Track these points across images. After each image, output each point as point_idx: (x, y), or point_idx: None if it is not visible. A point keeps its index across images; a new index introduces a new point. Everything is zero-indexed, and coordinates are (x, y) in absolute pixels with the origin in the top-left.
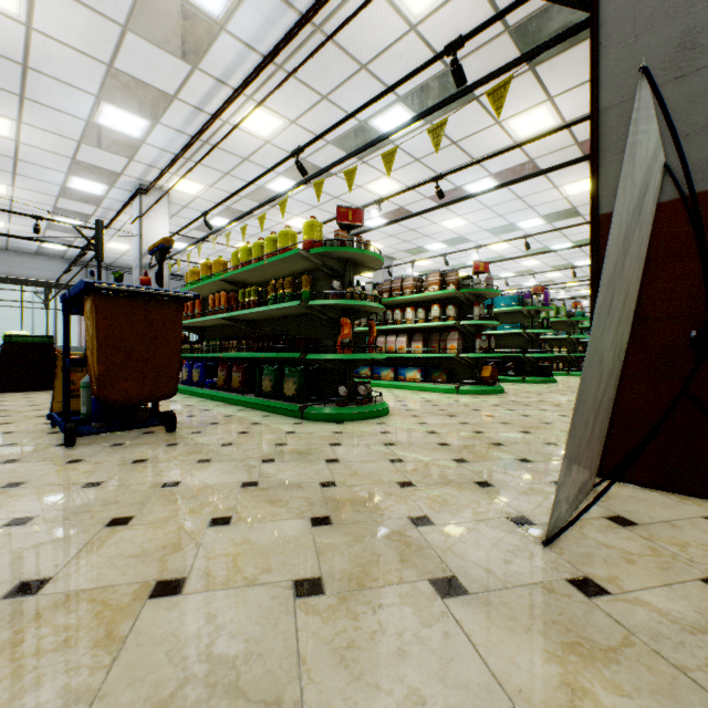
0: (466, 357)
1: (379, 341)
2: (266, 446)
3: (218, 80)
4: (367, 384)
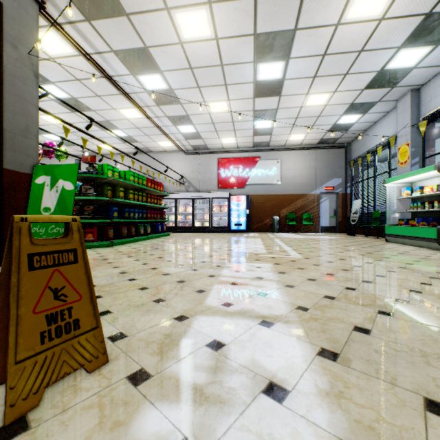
0: None
1: None
2: None
3: None
4: None
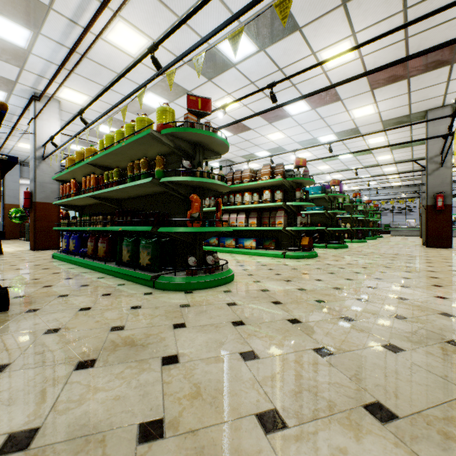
0: (290, 230)
1: (224, 218)
2: (97, 332)
3: None
4: (215, 254)
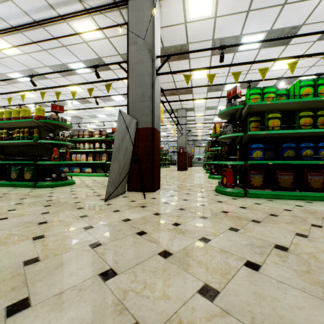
0: (109, 163)
1: (73, 156)
2: (20, 196)
3: None
4: (66, 173)
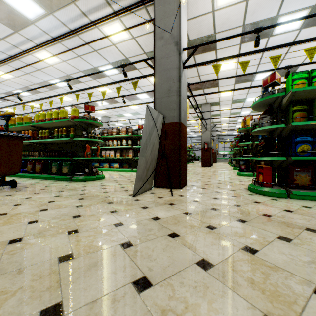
0: (135, 159)
1: (103, 152)
2: (59, 188)
3: (28, 39)
4: (97, 168)
